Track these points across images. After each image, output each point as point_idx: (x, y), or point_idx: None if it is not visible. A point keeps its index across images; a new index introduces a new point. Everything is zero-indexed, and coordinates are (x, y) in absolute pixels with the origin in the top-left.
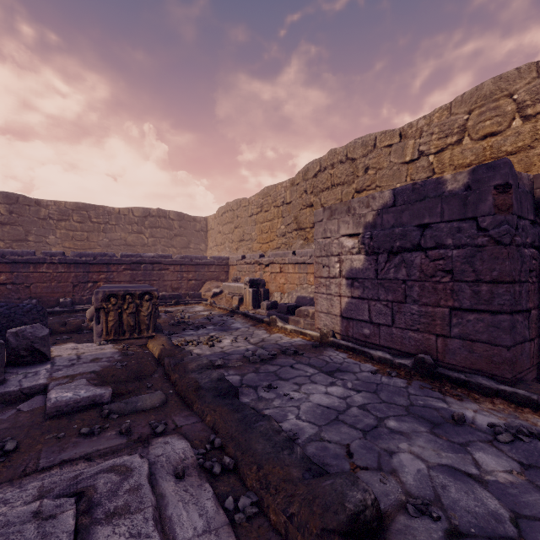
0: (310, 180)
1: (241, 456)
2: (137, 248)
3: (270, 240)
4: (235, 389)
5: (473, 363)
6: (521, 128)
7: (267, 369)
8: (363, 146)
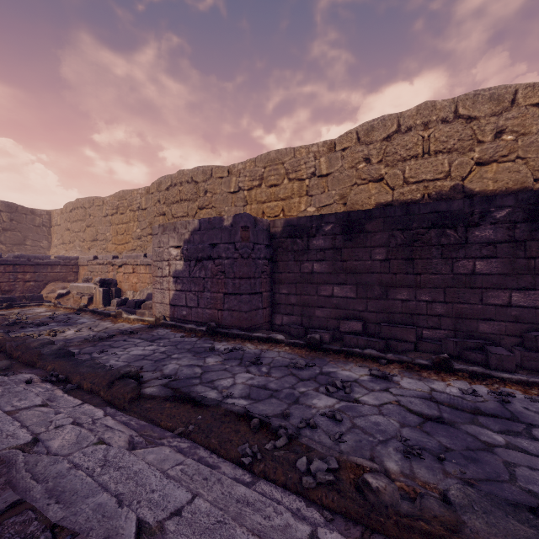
0: (163, 193)
1: (71, 374)
2: None
3: (126, 241)
4: (72, 352)
5: (233, 323)
6: (287, 185)
7: (104, 343)
8: (203, 173)
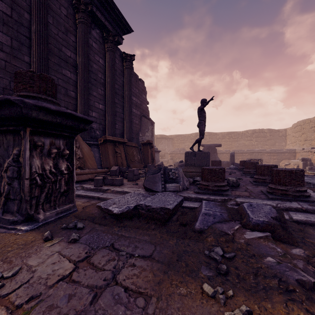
0: None
1: None
2: (249, 147)
3: None
4: None
5: None
6: None
7: None
8: None
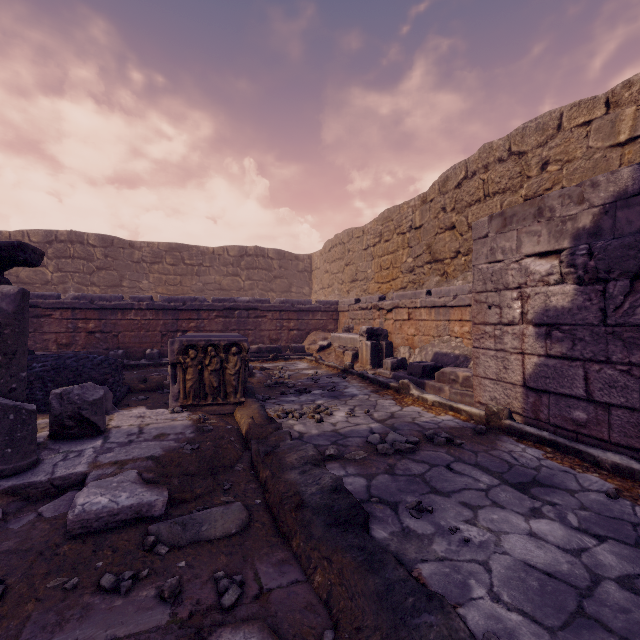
0: (451, 193)
1: None
2: (233, 293)
3: (392, 278)
4: (363, 513)
5: None
6: None
7: (408, 468)
8: (538, 131)
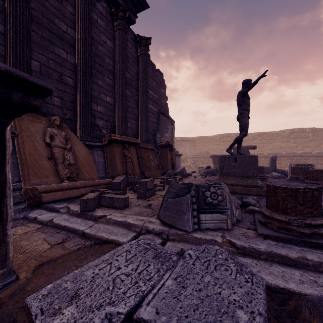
0: None
1: None
2: (286, 149)
3: None
4: None
5: None
6: None
7: None
8: None
